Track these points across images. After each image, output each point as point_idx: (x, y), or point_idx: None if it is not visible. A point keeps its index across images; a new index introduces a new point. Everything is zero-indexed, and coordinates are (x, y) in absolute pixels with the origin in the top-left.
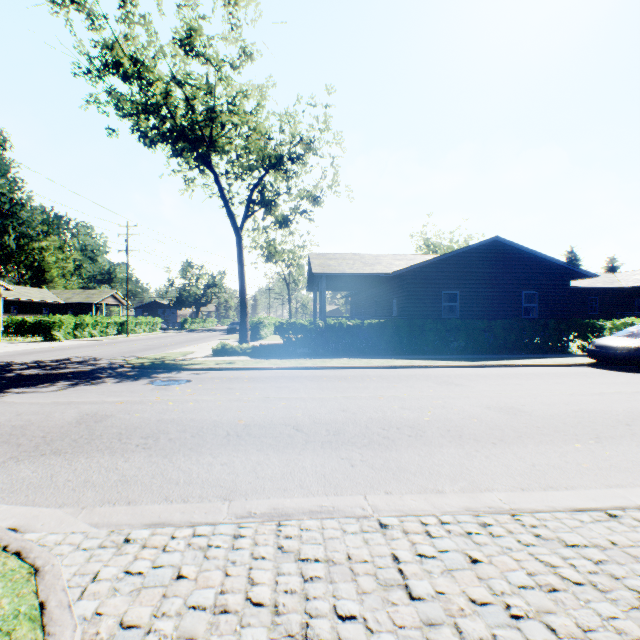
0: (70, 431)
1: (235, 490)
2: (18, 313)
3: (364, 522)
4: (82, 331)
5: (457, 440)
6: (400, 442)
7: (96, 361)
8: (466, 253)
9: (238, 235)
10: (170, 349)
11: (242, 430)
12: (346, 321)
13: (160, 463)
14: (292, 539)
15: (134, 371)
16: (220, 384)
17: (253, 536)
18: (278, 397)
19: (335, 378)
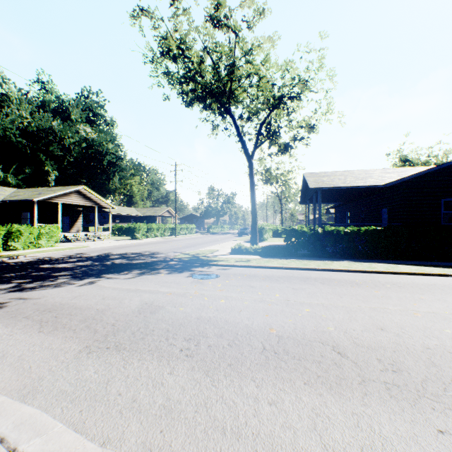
0: (131, 321)
1: None
2: (119, 222)
3: None
4: (150, 233)
5: None
6: None
7: (156, 255)
8: None
9: (249, 162)
10: (201, 247)
11: (276, 344)
12: (342, 228)
13: (202, 384)
14: None
15: (179, 264)
16: (242, 281)
17: None
18: (298, 301)
19: (345, 282)
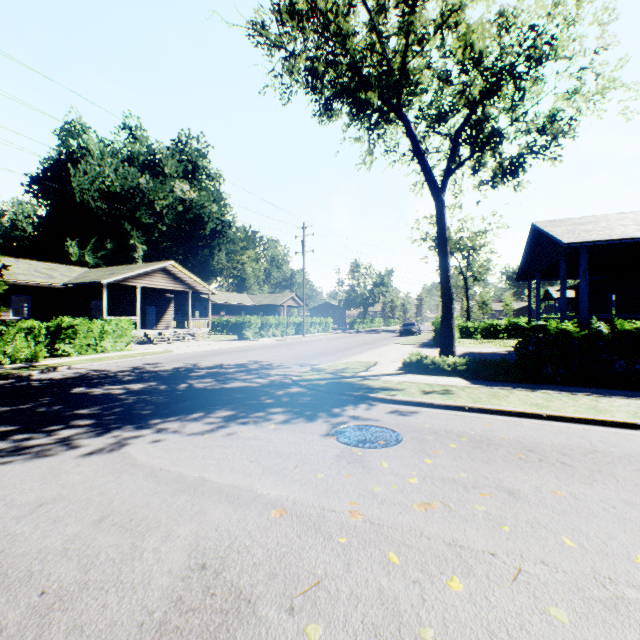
0: None
1: None
2: (225, 314)
3: None
4: (266, 331)
5: None
6: None
7: (269, 370)
8: None
9: (438, 199)
10: (345, 356)
11: None
12: None
13: None
14: None
15: (307, 395)
16: (467, 462)
17: None
18: None
19: None
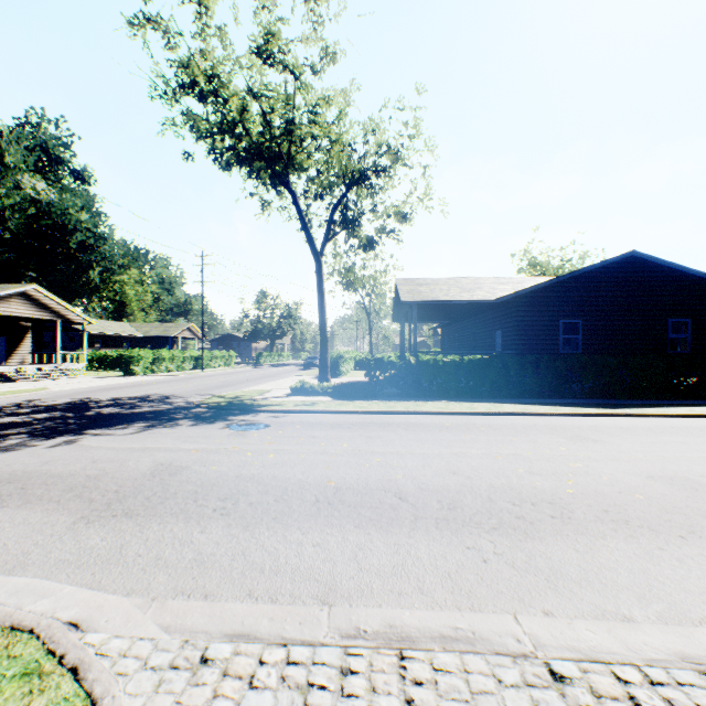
0: (143, 485)
1: (334, 588)
2: (101, 347)
3: (525, 666)
4: (159, 366)
5: (624, 528)
6: (542, 526)
7: (172, 399)
8: (591, 273)
9: (318, 261)
10: (246, 386)
11: (333, 495)
12: (442, 357)
13: (240, 537)
14: (424, 687)
15: (210, 412)
16: (301, 431)
17: (367, 674)
18: (370, 450)
19: (434, 427)
